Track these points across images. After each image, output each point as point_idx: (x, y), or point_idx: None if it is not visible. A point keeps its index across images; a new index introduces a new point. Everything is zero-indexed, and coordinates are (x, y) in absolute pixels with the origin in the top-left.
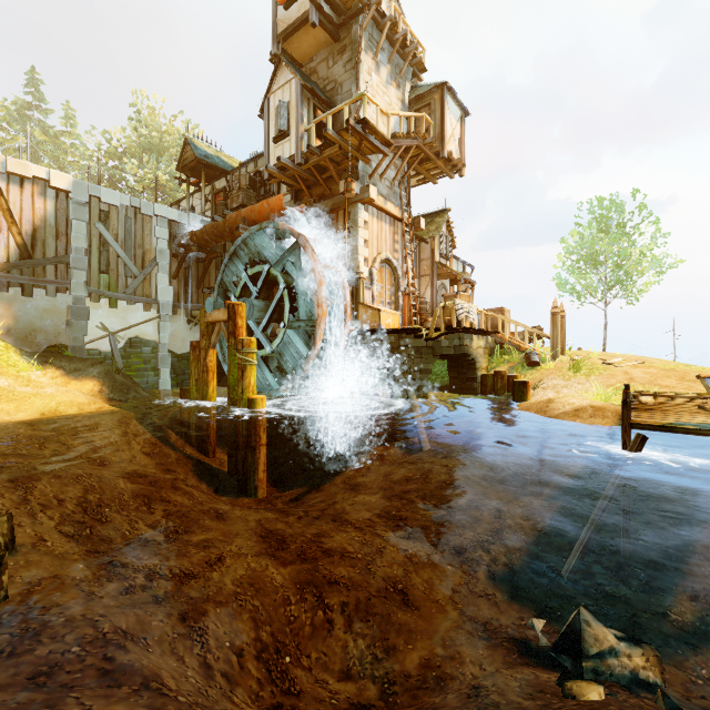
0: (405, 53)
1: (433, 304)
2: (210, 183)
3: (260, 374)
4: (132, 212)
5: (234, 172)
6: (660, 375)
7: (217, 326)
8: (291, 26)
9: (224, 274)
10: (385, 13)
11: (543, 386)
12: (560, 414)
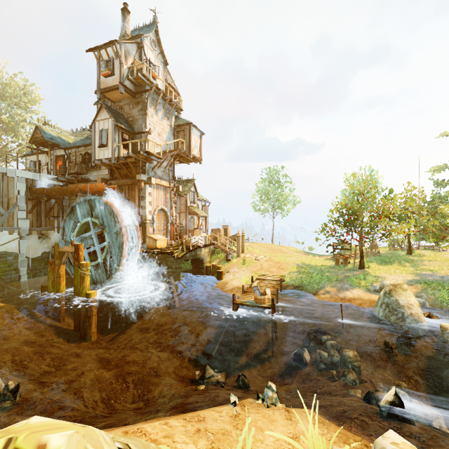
0: (171, 104)
1: (186, 227)
2: (52, 149)
3: (91, 274)
4: (0, 175)
5: (71, 149)
6: (272, 266)
7: (66, 253)
8: (108, 88)
9: (67, 218)
10: (160, 89)
11: (230, 272)
12: (227, 290)
